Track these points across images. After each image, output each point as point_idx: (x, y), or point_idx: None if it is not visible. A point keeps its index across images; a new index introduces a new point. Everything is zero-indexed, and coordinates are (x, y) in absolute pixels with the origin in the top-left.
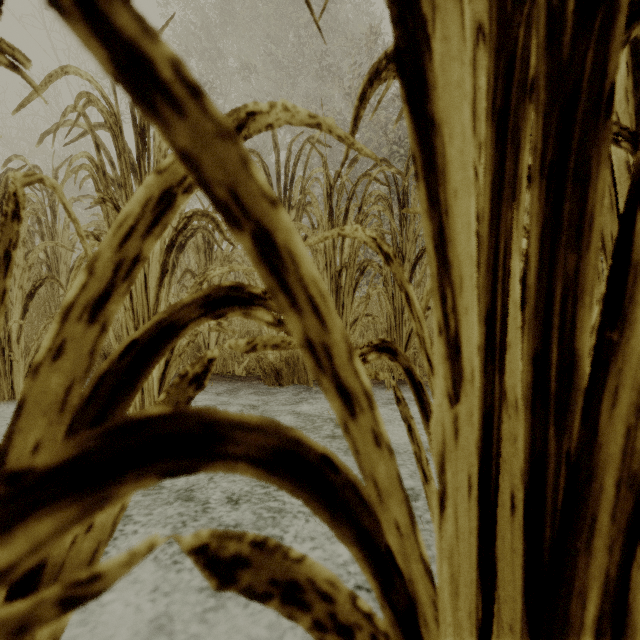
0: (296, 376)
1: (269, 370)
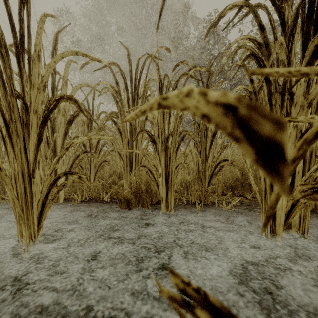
0: (140, 203)
1: (123, 199)
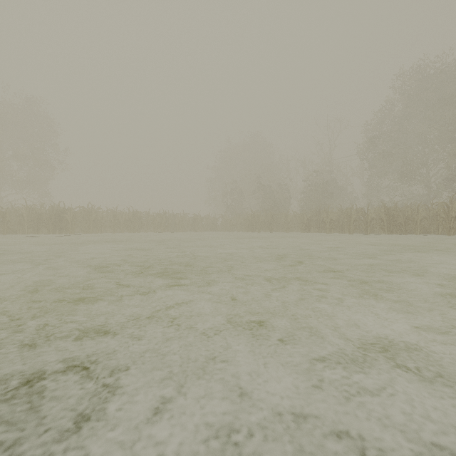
0: None
1: None
